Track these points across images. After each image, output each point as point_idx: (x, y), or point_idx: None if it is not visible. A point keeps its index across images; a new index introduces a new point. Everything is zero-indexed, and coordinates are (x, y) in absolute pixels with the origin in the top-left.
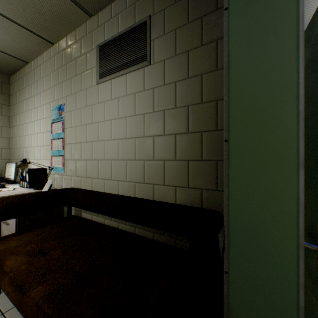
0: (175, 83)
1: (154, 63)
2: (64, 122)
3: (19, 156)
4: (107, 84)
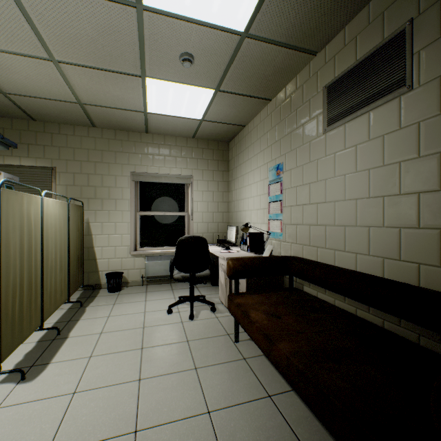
0: None
1: (419, 86)
2: (282, 183)
3: (236, 219)
4: (338, 130)
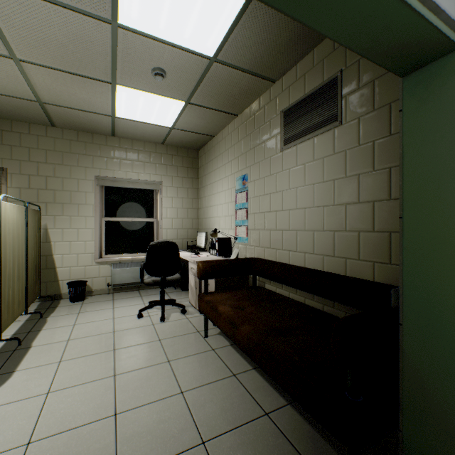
0: (373, 142)
1: (346, 123)
2: (248, 192)
3: (206, 225)
4: (292, 150)
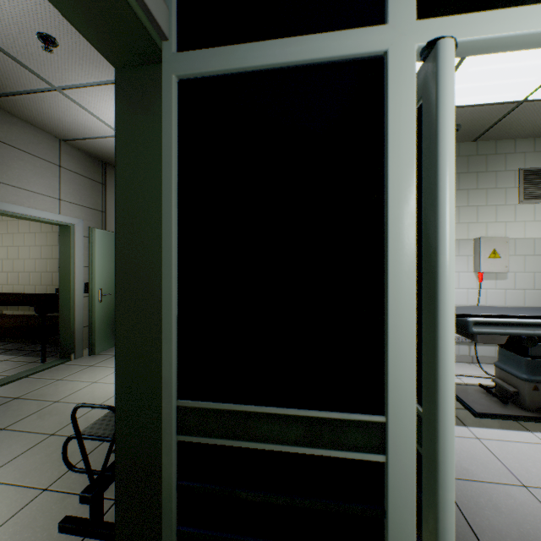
0: None
1: None
2: None
3: None
4: (27, 221)
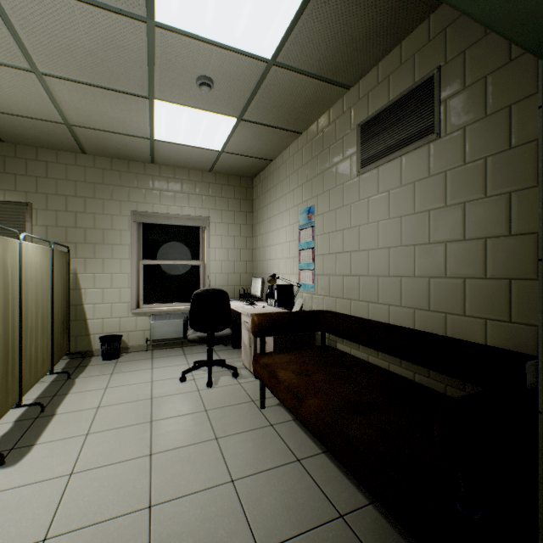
0: (484, 159)
1: (445, 135)
2: (314, 229)
3: (262, 270)
4: (371, 174)
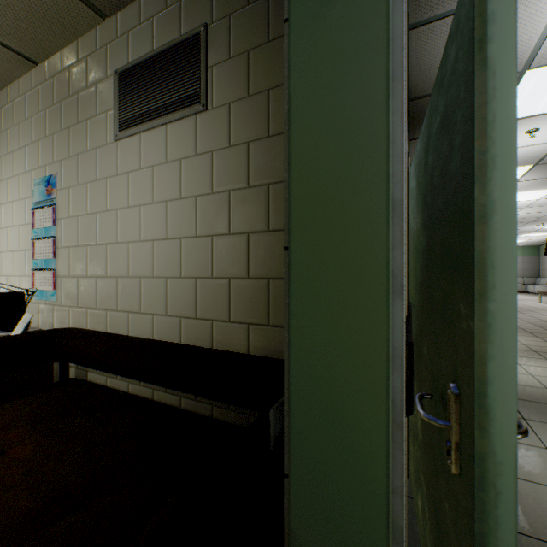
0: (248, 144)
1: (212, 109)
2: (57, 209)
3: None
4: (133, 141)
